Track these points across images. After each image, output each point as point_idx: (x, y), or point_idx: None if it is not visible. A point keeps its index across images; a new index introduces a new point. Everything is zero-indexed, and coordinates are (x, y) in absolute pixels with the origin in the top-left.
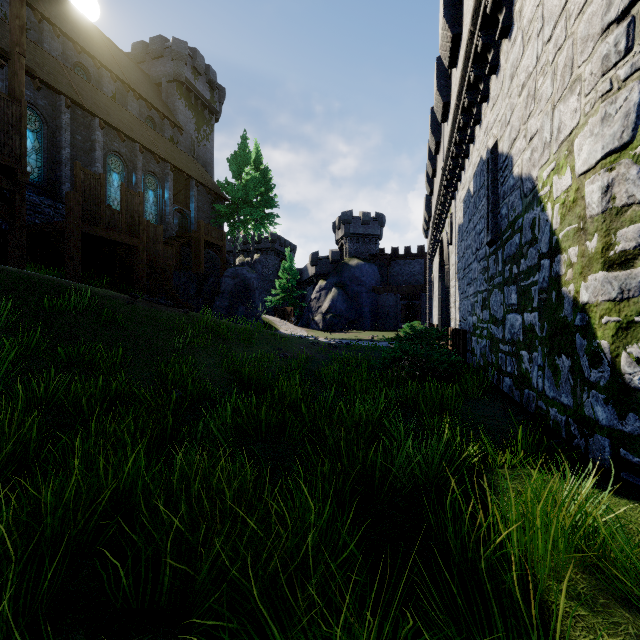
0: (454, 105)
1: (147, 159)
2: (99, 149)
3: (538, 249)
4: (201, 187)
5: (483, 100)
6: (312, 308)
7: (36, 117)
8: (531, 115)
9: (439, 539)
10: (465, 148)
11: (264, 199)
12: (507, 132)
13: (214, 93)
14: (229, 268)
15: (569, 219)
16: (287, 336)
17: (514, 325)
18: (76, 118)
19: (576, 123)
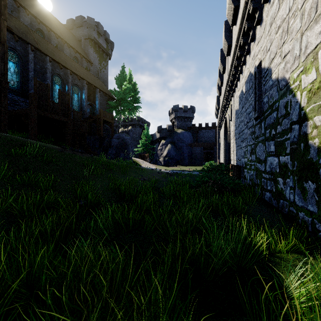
0: (234, 45)
1: (74, 78)
2: (49, 72)
3: (290, 119)
4: (101, 92)
5: (252, 40)
6: (158, 154)
7: (16, 55)
8: (285, 42)
9: (252, 317)
10: (240, 68)
11: (133, 99)
12: (268, 55)
13: (108, 45)
14: (116, 134)
15: (314, 99)
16: (145, 169)
17: (272, 163)
18: (37, 56)
19: (320, 40)
